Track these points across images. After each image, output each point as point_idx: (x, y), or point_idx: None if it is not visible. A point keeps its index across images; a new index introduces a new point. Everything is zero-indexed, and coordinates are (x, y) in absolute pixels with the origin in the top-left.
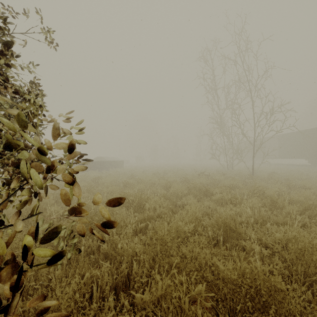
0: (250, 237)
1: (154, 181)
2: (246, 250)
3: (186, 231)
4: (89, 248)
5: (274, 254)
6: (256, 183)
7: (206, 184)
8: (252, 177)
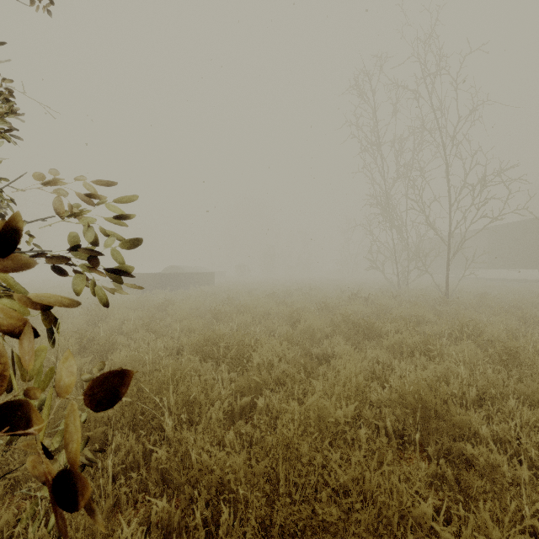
0: (477, 432)
1: (268, 308)
2: (479, 467)
3: (341, 421)
4: (130, 456)
5: (537, 475)
6: (458, 312)
7: (365, 314)
8: (449, 301)
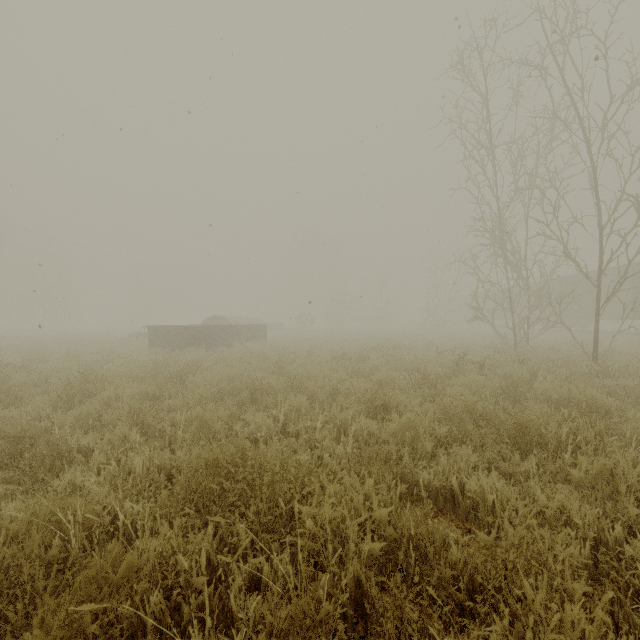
0: None
1: (335, 379)
2: None
3: None
4: None
5: None
6: None
7: (488, 392)
8: (612, 370)
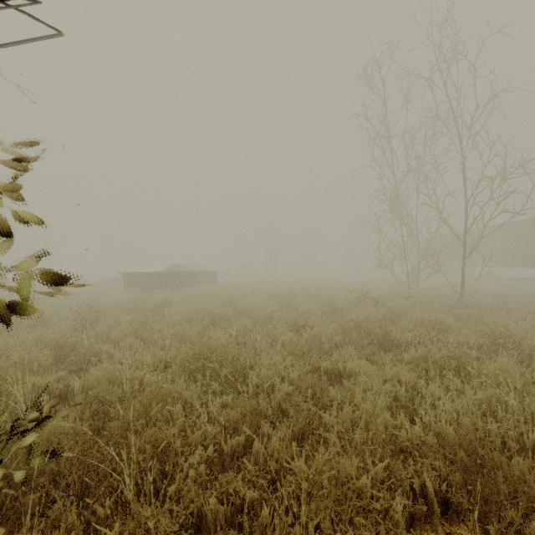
0: None
1: (271, 310)
2: None
3: (368, 493)
4: None
5: None
6: (481, 317)
7: (377, 318)
8: (467, 303)
